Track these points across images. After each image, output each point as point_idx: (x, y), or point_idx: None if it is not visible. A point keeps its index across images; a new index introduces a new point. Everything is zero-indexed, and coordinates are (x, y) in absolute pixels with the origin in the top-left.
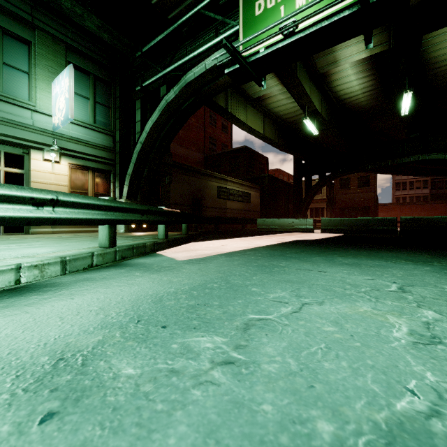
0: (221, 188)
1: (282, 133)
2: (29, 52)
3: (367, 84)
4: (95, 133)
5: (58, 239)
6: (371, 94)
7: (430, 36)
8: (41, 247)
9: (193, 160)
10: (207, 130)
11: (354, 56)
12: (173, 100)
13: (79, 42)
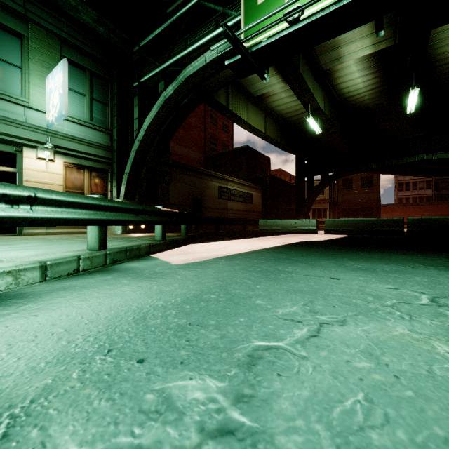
0: (222, 188)
1: (284, 132)
2: (22, 46)
3: (371, 82)
4: (91, 130)
5: (49, 240)
6: (376, 92)
7: (437, 31)
8: (25, 250)
9: (193, 160)
10: (208, 129)
11: (358, 53)
12: (172, 96)
13: (75, 37)
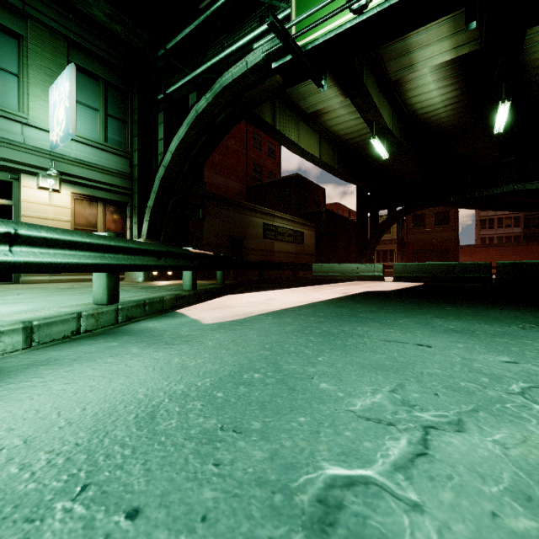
0: (267, 225)
1: (343, 157)
2: (19, 49)
3: (450, 95)
4: (106, 154)
5: (50, 290)
6: (455, 108)
7: (533, 32)
8: (13, 304)
9: (232, 191)
10: (250, 154)
11: (435, 59)
12: (205, 111)
13: (86, 38)
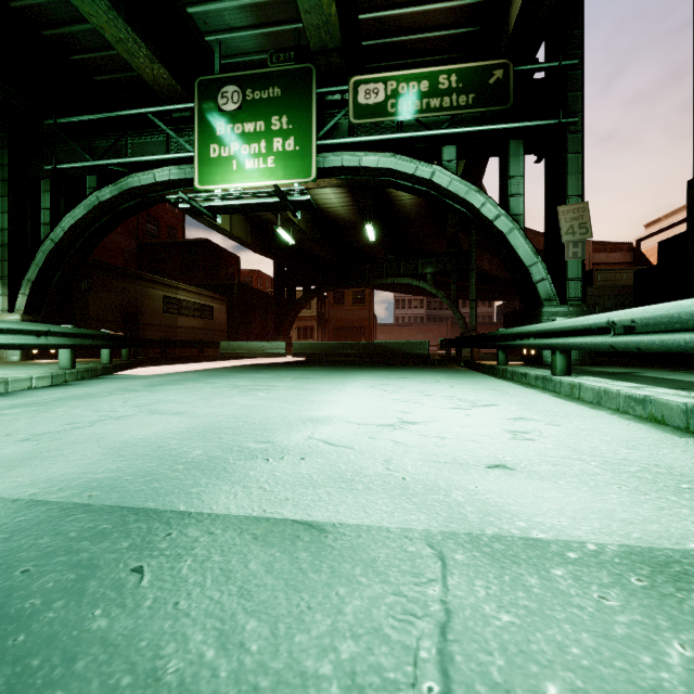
0: (169, 298)
1: (257, 230)
2: None
3: (343, 200)
4: None
5: None
6: (350, 209)
7: None
8: None
9: (117, 247)
10: None
11: None
12: (109, 200)
13: None
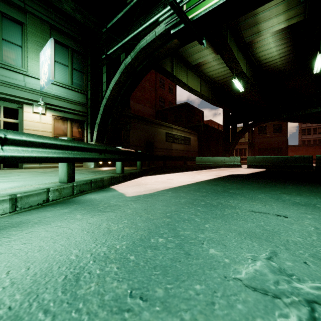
0: (168, 133)
1: (214, 91)
2: (22, 31)
3: (283, 50)
4: (72, 92)
5: (37, 173)
6: (287, 58)
7: None
8: (11, 182)
9: (147, 114)
10: (158, 91)
11: (274, 27)
12: (130, 64)
13: (60, 23)
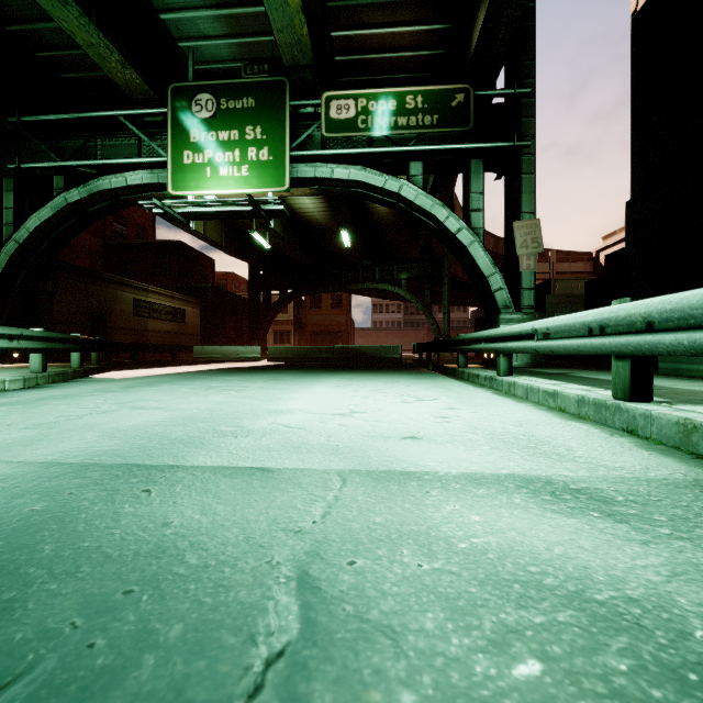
0: (140, 301)
1: (232, 233)
2: None
3: (319, 205)
4: None
5: None
6: (326, 214)
7: None
8: None
9: (82, 247)
10: None
11: None
12: (77, 202)
13: None
